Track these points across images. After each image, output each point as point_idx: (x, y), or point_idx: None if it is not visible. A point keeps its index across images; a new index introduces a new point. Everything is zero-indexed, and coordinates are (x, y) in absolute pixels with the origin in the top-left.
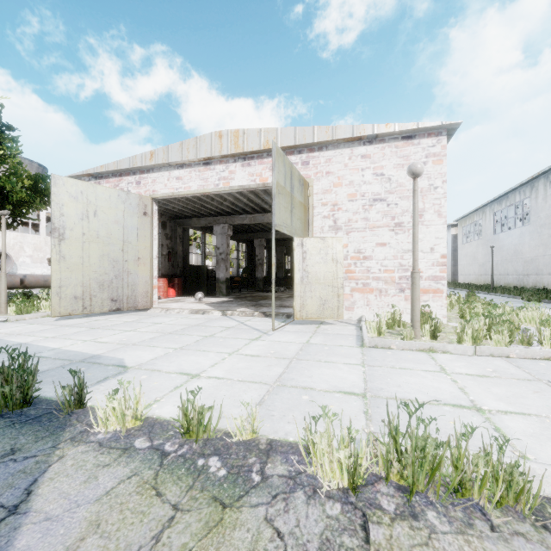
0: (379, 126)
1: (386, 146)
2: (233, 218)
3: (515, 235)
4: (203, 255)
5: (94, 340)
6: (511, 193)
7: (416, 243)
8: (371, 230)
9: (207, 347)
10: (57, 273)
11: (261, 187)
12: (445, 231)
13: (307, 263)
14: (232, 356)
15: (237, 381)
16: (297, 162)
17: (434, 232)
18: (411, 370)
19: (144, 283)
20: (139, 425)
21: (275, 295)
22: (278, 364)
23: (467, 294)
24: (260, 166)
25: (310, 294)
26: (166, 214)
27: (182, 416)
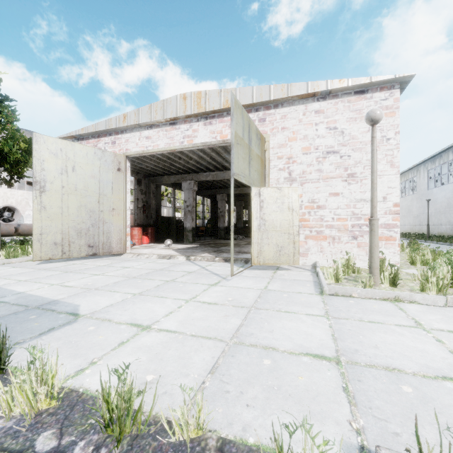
0: (332, 81)
1: (339, 101)
2: (198, 175)
3: (448, 189)
4: (173, 208)
5: (61, 284)
6: (445, 152)
7: (374, 189)
8: (324, 181)
9: (166, 293)
10: (38, 221)
11: (221, 143)
12: (398, 180)
13: (264, 211)
14: (188, 304)
15: (189, 336)
16: (254, 119)
17: (386, 181)
18: (382, 324)
19: (118, 231)
20: (56, 405)
21: (234, 242)
22: (236, 314)
23: (410, 242)
24: (220, 124)
25: (267, 240)
26: (141, 173)
27: (103, 403)
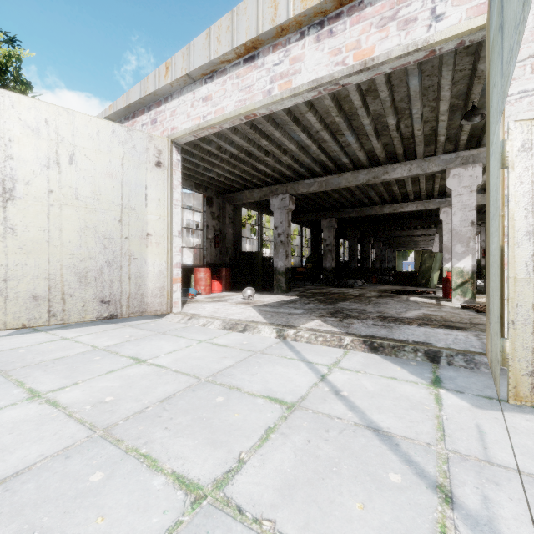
0: None
1: None
2: (296, 185)
3: None
4: (259, 240)
5: None
6: None
7: None
8: None
9: None
10: None
11: (357, 71)
12: None
13: None
14: None
15: None
16: None
17: None
18: None
19: (156, 274)
20: None
21: (354, 292)
22: None
23: None
24: (355, 27)
25: None
26: (212, 188)
27: None
